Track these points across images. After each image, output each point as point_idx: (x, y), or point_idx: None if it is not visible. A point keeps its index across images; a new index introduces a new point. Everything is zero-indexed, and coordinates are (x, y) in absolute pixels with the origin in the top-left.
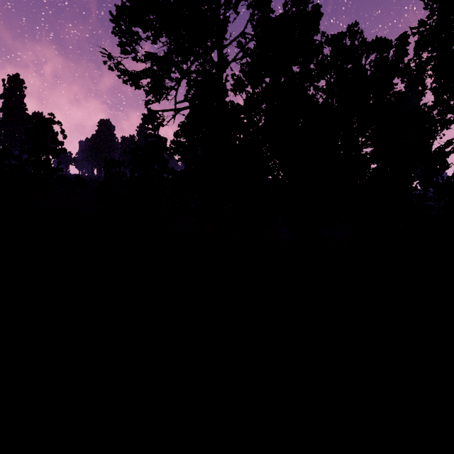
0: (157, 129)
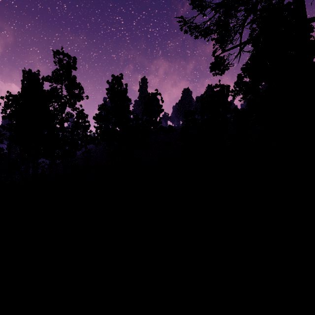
0: (223, 72)
